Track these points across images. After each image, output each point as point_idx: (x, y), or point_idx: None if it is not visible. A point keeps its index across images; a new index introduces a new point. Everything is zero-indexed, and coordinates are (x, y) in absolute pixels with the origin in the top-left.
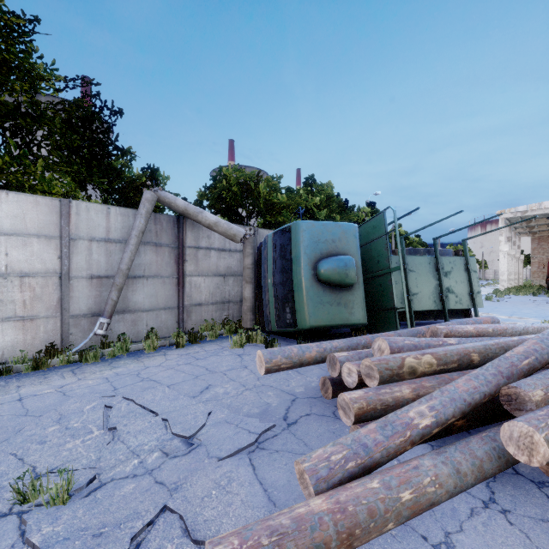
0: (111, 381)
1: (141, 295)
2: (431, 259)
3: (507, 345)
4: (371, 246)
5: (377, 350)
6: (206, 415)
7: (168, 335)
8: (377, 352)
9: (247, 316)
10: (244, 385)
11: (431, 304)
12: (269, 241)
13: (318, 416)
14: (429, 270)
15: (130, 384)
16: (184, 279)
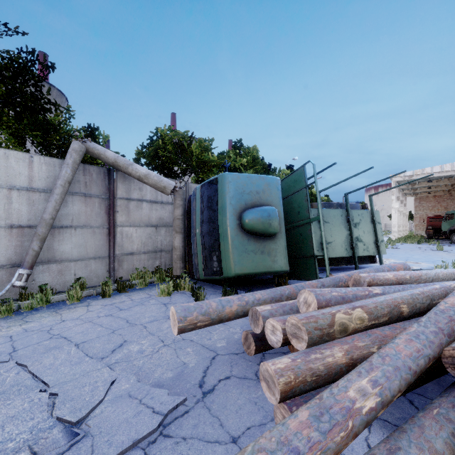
0: (14, 340)
1: (69, 245)
2: (342, 212)
3: (432, 294)
4: (292, 198)
5: (303, 303)
6: (107, 385)
7: (98, 284)
8: (303, 306)
9: (177, 264)
10: (163, 340)
11: (343, 251)
12: (198, 193)
13: (239, 379)
14: (341, 222)
15: (34, 344)
16: (114, 229)
